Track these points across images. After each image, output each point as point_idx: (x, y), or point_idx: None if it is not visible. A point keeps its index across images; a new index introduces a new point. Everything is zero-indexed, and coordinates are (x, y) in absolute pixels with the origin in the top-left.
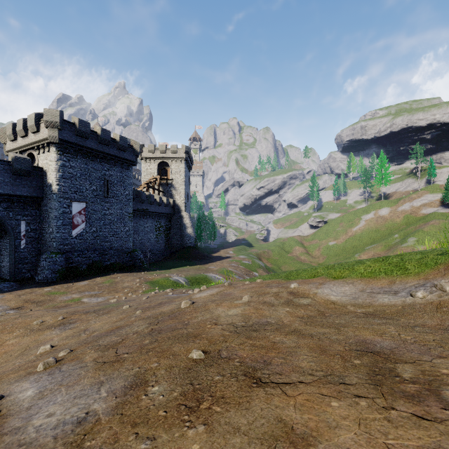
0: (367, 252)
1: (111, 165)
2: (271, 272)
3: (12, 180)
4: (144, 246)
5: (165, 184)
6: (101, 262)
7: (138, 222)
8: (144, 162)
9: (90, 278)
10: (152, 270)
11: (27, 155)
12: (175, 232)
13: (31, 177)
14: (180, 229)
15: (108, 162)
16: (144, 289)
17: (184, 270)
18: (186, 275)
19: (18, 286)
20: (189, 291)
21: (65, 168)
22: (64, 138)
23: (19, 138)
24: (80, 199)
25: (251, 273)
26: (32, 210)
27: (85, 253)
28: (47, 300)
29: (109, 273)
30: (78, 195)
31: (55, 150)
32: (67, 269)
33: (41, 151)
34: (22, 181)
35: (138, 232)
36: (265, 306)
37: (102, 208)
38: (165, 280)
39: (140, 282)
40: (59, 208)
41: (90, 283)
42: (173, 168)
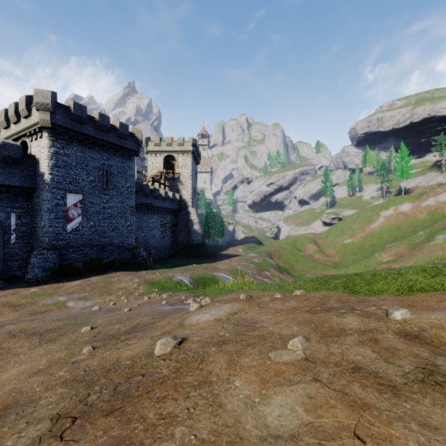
0: (388, 250)
1: (111, 154)
2: (284, 271)
3: (0, 168)
4: (148, 243)
5: (171, 178)
6: (99, 259)
7: (142, 217)
8: (150, 156)
9: (84, 277)
10: (155, 268)
11: (21, 143)
12: (181, 229)
13: (22, 165)
14: (187, 225)
15: (107, 151)
16: (141, 291)
17: (190, 269)
18: (191, 274)
19: (5, 286)
20: (189, 299)
21: (59, 155)
22: (57, 122)
23: (12, 125)
24: (76, 190)
25: (262, 273)
26: (24, 202)
27: (81, 250)
28: (28, 303)
29: (106, 272)
30: (73, 186)
31: (47, 136)
32: (61, 267)
33: (33, 138)
34: (11, 169)
35: (142, 228)
36: (371, 389)
37: (100, 201)
38: (168, 280)
39: (139, 282)
40: (52, 200)
41: (83, 283)
42: (180, 162)
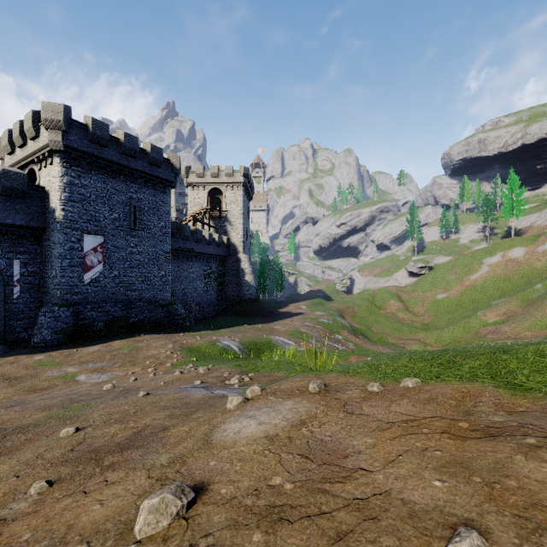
0: (495, 308)
1: (141, 185)
2: (359, 335)
3: (1, 203)
4: (188, 298)
5: (217, 217)
6: (125, 318)
7: (180, 265)
8: (191, 189)
9: (105, 341)
10: (196, 330)
11: (28, 172)
12: (230, 280)
13: (28, 199)
14: (237, 275)
15: (135, 181)
16: (175, 360)
17: (240, 331)
18: (241, 338)
19: (4, 351)
20: (234, 377)
21: (74, 186)
22: (71, 144)
23: (18, 149)
24: (95, 231)
25: (332, 337)
26: (30, 246)
27: (102, 306)
28: (28, 376)
29: (133, 335)
30: (92, 225)
31: (59, 161)
32: (76, 328)
33: (42, 165)
34: (14, 205)
35: (180, 279)
36: None
37: (127, 244)
38: (211, 346)
39: (173, 349)
40: (65, 243)
41: (102, 349)
42: (228, 197)
